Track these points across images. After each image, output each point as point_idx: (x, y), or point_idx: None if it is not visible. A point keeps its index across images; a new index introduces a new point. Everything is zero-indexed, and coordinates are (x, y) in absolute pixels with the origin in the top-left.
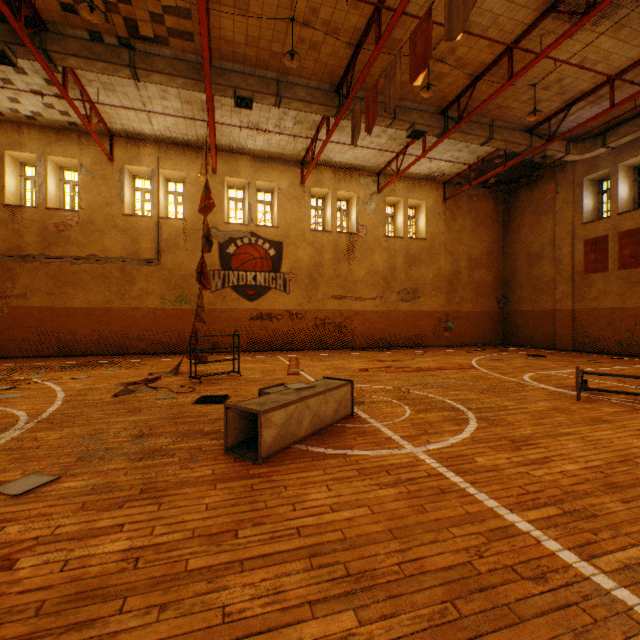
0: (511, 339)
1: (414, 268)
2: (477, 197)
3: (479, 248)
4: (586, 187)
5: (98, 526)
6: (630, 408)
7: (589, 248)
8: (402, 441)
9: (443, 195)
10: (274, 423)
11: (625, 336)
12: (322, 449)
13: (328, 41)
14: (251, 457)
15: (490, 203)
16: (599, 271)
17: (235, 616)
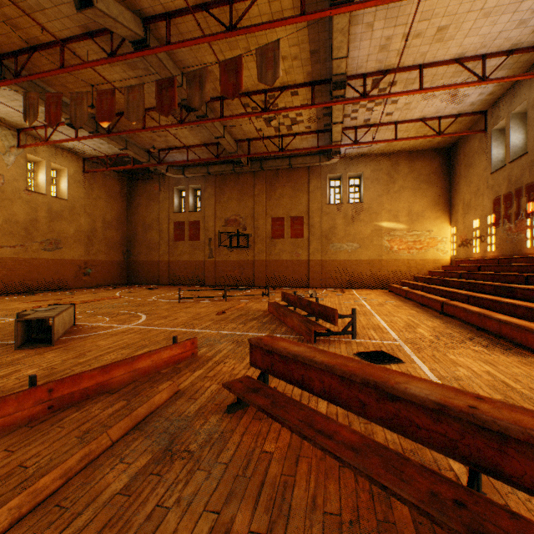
0: (134, 280)
1: (58, 223)
2: (110, 177)
3: (112, 214)
4: (176, 192)
5: (2, 374)
6: (197, 302)
7: (177, 227)
8: (119, 325)
9: (84, 168)
10: (56, 324)
11: (192, 275)
12: (81, 335)
13: (5, 26)
14: (44, 345)
15: (119, 183)
16: (181, 240)
17: (116, 358)
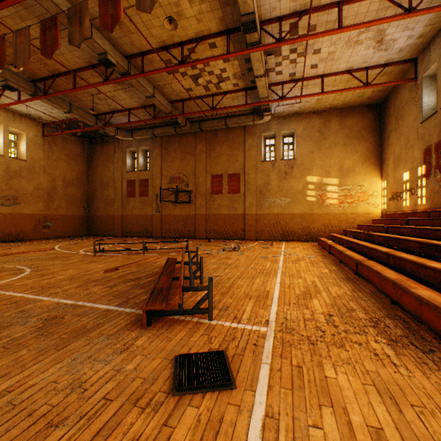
0: (93, 232)
1: (16, 181)
2: (71, 141)
3: (72, 174)
4: (128, 154)
5: None
6: (113, 256)
7: (129, 185)
8: None
9: (43, 132)
10: None
11: (142, 228)
12: None
13: None
14: None
15: (80, 147)
16: (133, 196)
17: None
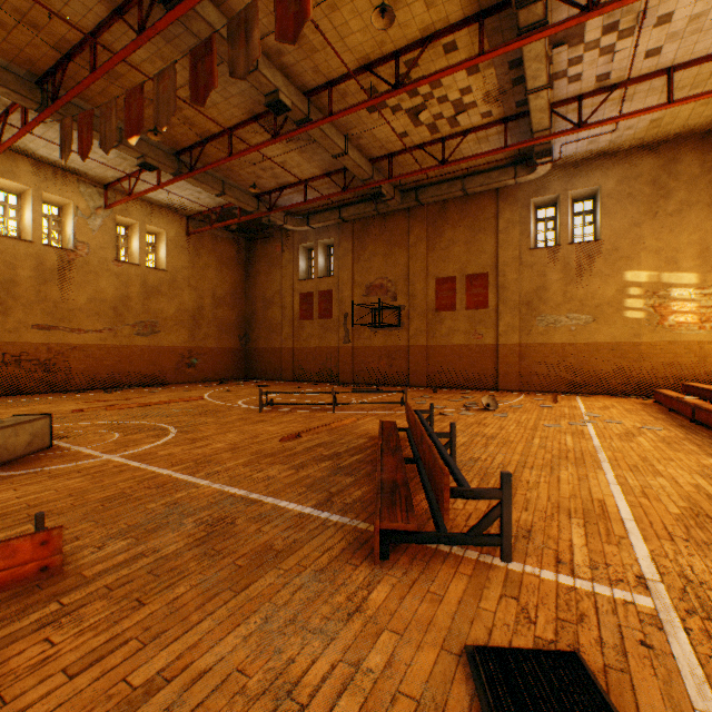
0: (252, 373)
1: (154, 300)
2: (222, 238)
3: (224, 287)
4: (302, 252)
5: None
6: (287, 412)
7: (303, 300)
8: (101, 454)
9: (187, 229)
10: None
11: (322, 368)
12: (11, 473)
13: (25, 30)
14: None
15: (234, 247)
16: (309, 319)
17: None
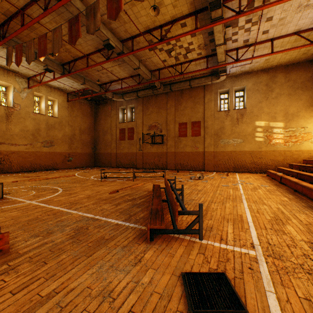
0: (98, 164)
1: (52, 131)
2: (84, 103)
3: (85, 125)
4: (120, 110)
5: None
6: (113, 181)
7: (121, 132)
8: (27, 201)
9: (67, 99)
10: None
11: (129, 161)
12: None
13: None
14: None
15: (89, 107)
16: (123, 140)
17: None
